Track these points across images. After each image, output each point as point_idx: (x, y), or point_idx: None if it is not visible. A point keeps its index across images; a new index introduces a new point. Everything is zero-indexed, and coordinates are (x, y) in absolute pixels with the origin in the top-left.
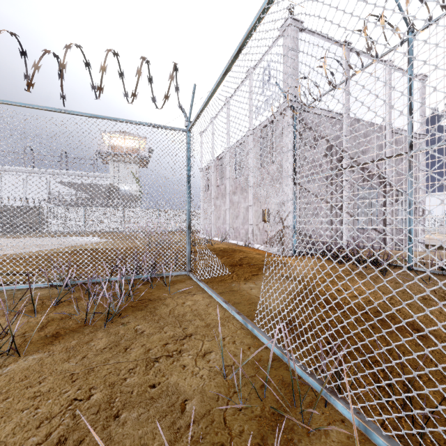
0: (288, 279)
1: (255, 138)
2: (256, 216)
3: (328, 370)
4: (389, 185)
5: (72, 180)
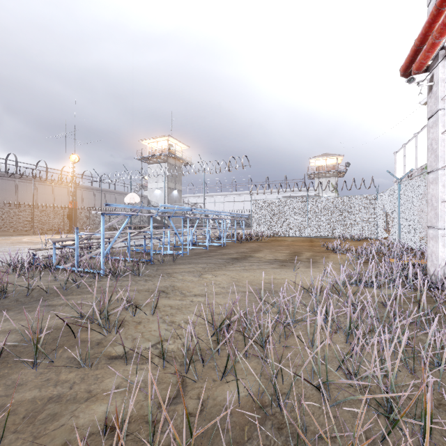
0: None
1: None
2: None
3: None
4: None
5: (291, 194)
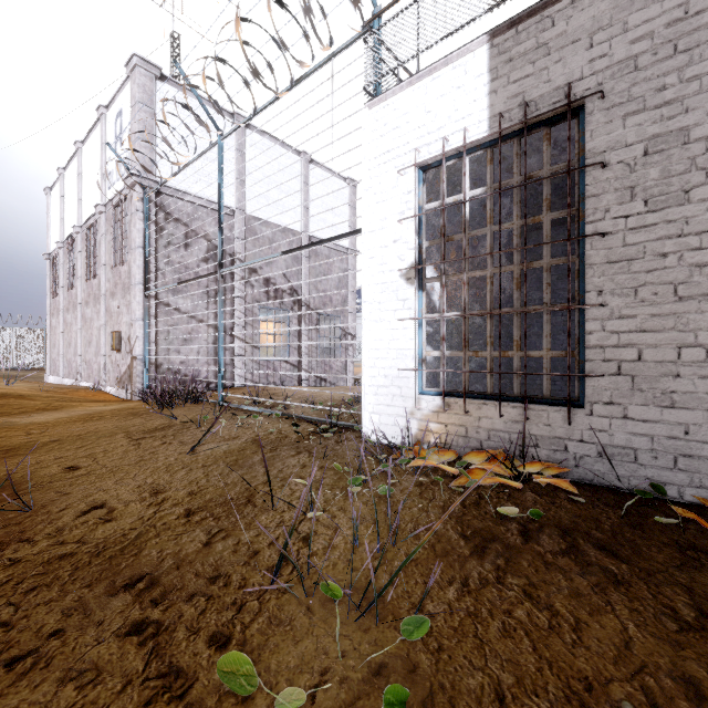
0: None
1: (108, 219)
2: (109, 342)
3: None
4: (305, 307)
5: None
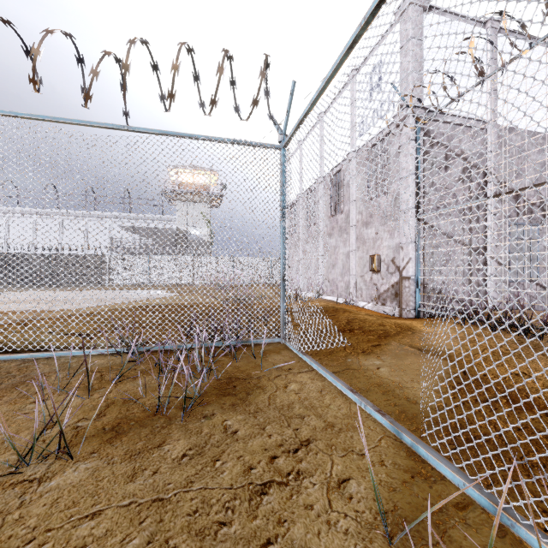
0: (427, 353)
1: (359, 162)
2: (361, 264)
3: None
4: None
5: (136, 224)
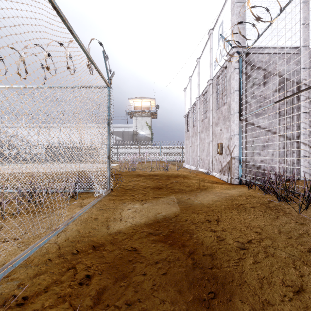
0: (178, 204)
1: (213, 86)
2: (214, 149)
3: (28, 309)
4: None
5: (114, 130)
